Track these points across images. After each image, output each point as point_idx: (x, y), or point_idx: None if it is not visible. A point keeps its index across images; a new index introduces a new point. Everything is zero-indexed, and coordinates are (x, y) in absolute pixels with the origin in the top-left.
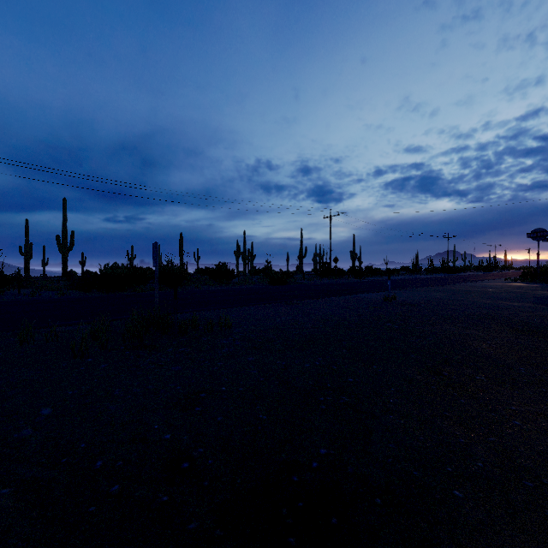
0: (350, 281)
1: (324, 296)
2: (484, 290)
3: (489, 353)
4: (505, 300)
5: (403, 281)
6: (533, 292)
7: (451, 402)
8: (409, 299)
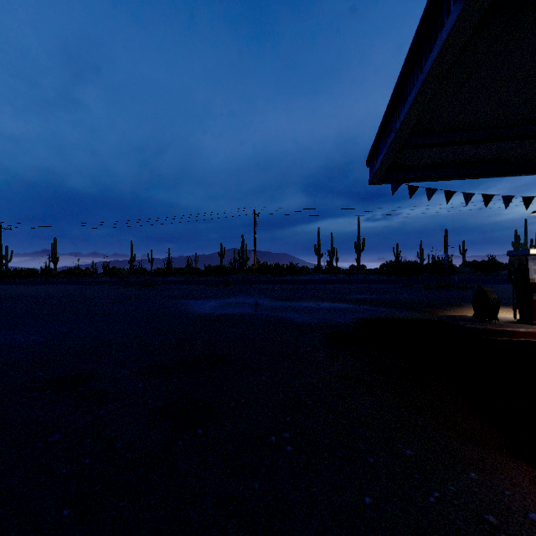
0: None
1: None
2: None
3: None
4: None
5: None
6: None
7: None
8: None
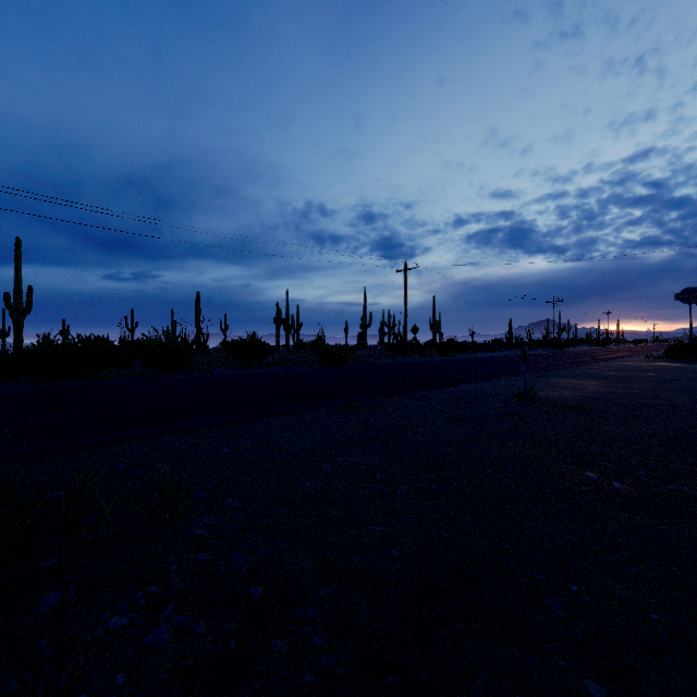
0: (434, 359)
1: (410, 390)
2: (644, 375)
3: None
4: None
5: (509, 359)
6: None
7: None
8: (555, 394)
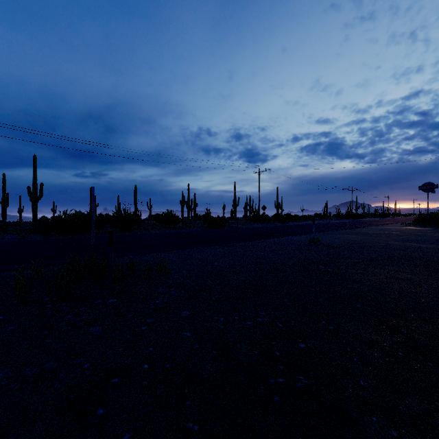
0: (275, 225)
1: (256, 239)
2: (389, 233)
3: (433, 300)
4: (412, 242)
5: (319, 225)
6: (430, 234)
7: (434, 380)
8: (331, 241)
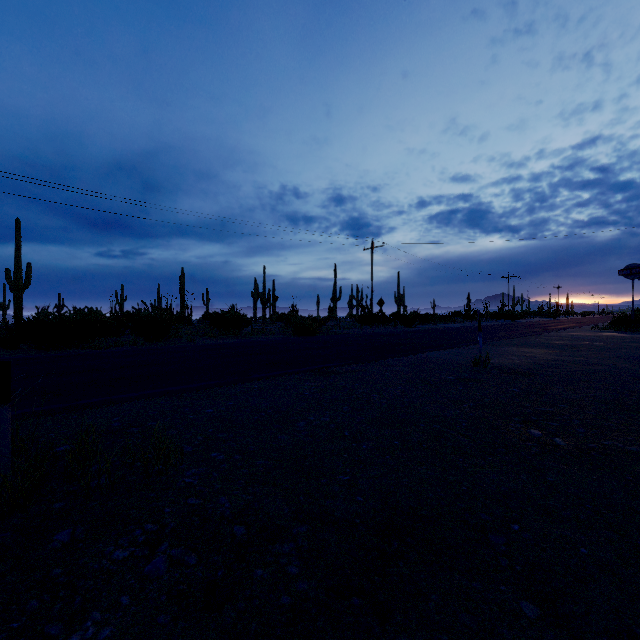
0: (399, 330)
1: (376, 357)
2: (589, 344)
3: None
4: None
5: (467, 330)
6: None
7: None
8: (508, 361)
